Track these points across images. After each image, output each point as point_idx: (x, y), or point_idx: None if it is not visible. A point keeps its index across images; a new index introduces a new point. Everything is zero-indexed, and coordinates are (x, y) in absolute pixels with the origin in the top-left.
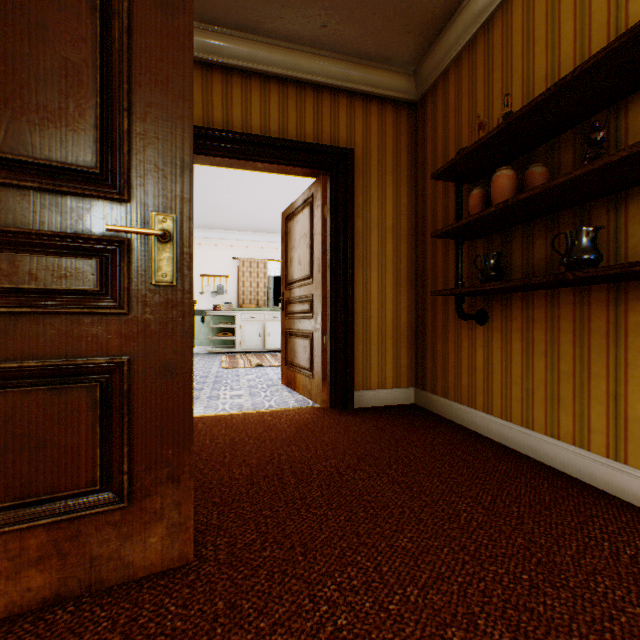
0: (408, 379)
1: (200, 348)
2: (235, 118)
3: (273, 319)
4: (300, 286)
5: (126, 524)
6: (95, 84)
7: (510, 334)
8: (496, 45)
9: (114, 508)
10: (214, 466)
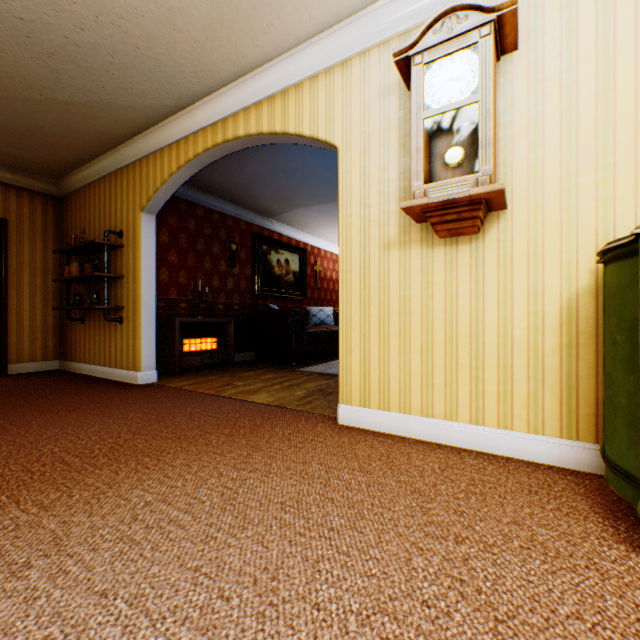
0: (56, 355)
1: None
2: None
3: None
4: None
5: None
6: None
7: (92, 327)
8: (88, 200)
9: None
10: None
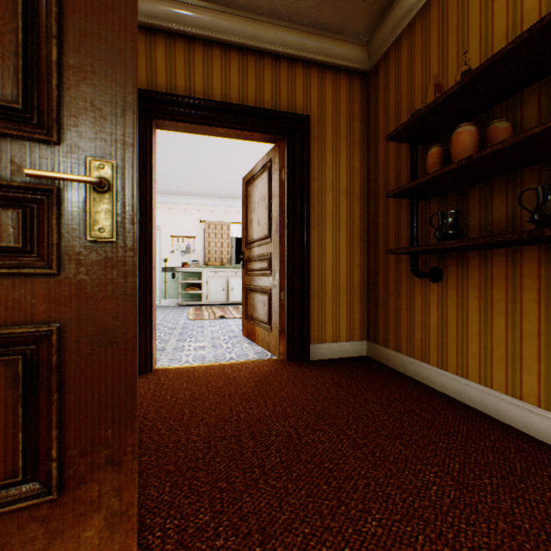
0: (361, 333)
1: (171, 301)
2: (197, 85)
3: (235, 275)
4: (259, 245)
5: (55, 518)
6: (16, 4)
7: (466, 292)
8: (451, 8)
9: (40, 502)
10: (172, 425)
